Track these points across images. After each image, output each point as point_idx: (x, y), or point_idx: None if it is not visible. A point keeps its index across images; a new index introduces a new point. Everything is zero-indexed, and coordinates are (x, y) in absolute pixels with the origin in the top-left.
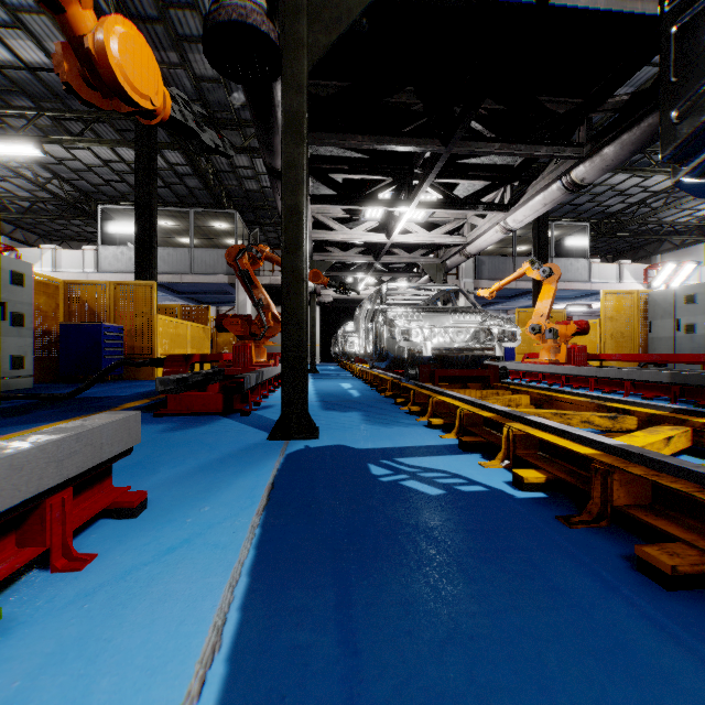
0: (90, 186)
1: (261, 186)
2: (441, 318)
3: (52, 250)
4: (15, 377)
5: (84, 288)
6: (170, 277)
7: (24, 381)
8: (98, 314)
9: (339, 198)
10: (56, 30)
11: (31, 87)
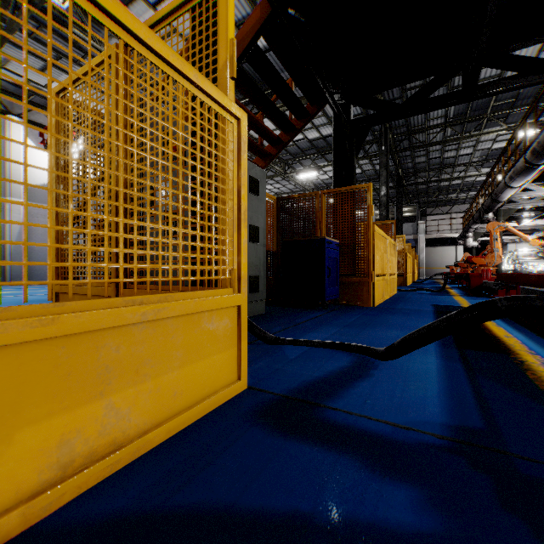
0: None
1: (428, 186)
2: (541, 262)
3: None
4: None
5: None
6: None
7: None
8: None
9: None
10: (370, 165)
11: None
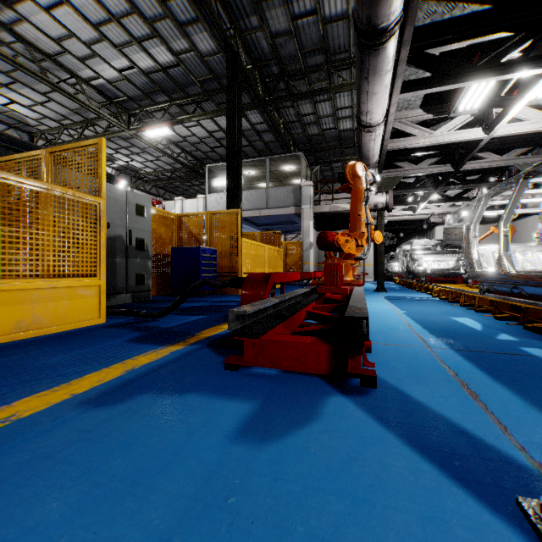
0: (202, 154)
1: (321, 129)
2: None
3: (180, 201)
4: (138, 291)
5: (190, 219)
6: (252, 212)
7: (145, 295)
8: (199, 240)
9: (439, 78)
10: (176, 29)
11: (165, 84)
